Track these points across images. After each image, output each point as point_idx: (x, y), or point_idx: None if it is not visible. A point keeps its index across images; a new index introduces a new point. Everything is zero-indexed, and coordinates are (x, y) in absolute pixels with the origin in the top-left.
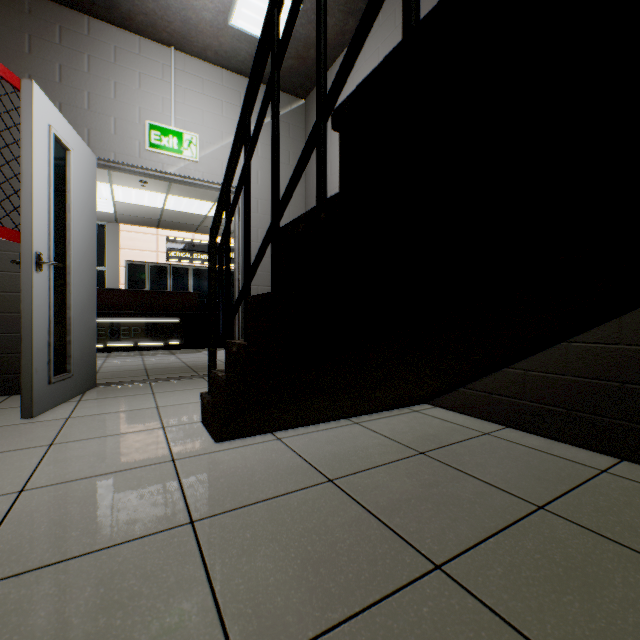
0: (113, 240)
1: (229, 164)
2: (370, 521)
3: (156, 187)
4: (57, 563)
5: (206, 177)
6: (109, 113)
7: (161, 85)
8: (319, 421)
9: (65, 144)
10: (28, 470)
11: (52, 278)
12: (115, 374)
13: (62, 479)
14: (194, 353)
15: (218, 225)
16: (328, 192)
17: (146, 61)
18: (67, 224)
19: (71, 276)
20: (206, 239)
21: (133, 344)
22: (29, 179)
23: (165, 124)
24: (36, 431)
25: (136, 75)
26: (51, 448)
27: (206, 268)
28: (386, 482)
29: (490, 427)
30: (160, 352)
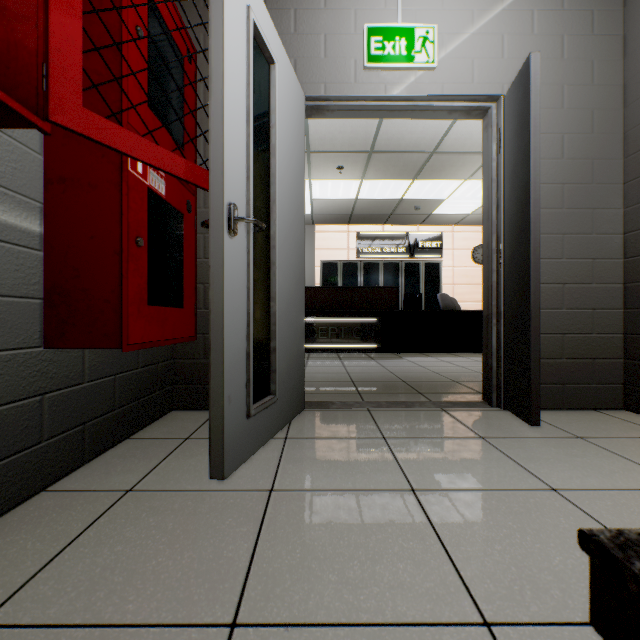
0: (309, 242)
1: None
2: None
3: (351, 172)
4: None
5: (446, 90)
6: (318, 30)
7: None
8: None
9: (268, 49)
10: None
11: (251, 250)
12: (320, 386)
13: None
14: (395, 359)
15: None
16: None
17: None
18: (270, 175)
19: (275, 251)
20: (396, 230)
21: (330, 345)
22: (219, 82)
23: (388, 24)
24: (219, 530)
25: None
26: None
27: (397, 261)
28: None
29: None
30: (357, 355)
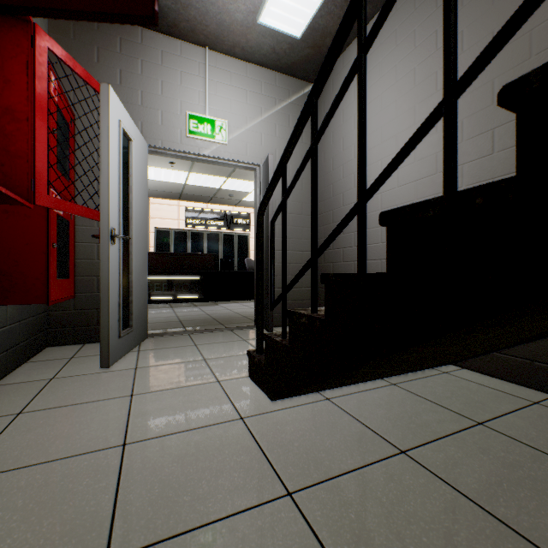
0: None
1: (288, 146)
2: (472, 509)
3: (181, 167)
4: (183, 534)
5: (233, 157)
6: (157, 107)
7: (197, 80)
8: (360, 382)
9: (129, 136)
10: (122, 422)
11: (121, 249)
12: (157, 325)
13: (153, 433)
14: (213, 306)
15: (267, 201)
16: (340, 165)
17: (186, 61)
18: (129, 203)
19: (132, 246)
20: (217, 208)
21: (163, 297)
22: (106, 167)
23: (201, 113)
24: (115, 380)
25: (178, 73)
26: (133, 399)
27: (217, 232)
28: (462, 458)
29: (535, 395)
30: (185, 304)
